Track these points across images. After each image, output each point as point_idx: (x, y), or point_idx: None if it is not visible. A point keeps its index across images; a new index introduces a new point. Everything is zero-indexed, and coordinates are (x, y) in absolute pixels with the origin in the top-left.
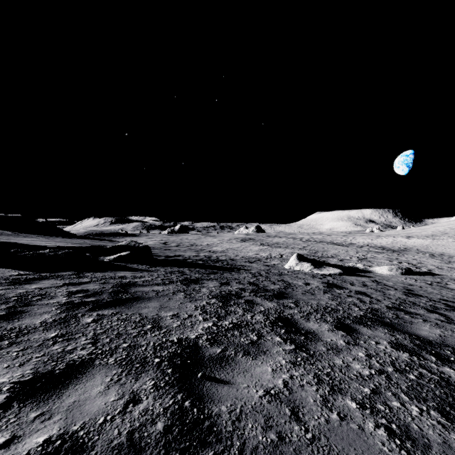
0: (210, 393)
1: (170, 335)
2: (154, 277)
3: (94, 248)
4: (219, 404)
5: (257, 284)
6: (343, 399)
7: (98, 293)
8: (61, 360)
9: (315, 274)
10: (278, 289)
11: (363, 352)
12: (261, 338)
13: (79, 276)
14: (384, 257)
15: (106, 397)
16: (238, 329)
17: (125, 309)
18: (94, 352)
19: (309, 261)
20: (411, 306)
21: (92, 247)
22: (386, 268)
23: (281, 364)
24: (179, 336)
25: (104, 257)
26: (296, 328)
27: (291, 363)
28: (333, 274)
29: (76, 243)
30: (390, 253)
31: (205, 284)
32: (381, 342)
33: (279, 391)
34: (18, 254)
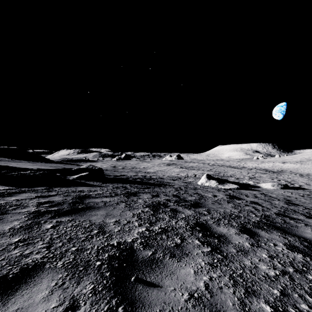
0: (141, 297)
1: (111, 239)
2: (104, 191)
3: (63, 170)
4: (149, 310)
5: (178, 196)
6: (258, 302)
7: (60, 203)
8: (17, 264)
9: (219, 188)
10: (194, 200)
11: (266, 253)
12: (184, 241)
13: (49, 190)
14: (268, 176)
15: (47, 304)
16: (165, 233)
17: (79, 217)
18: (46, 255)
19: (215, 179)
20: (293, 213)
21: (62, 169)
22: (270, 184)
23: (201, 266)
24: (118, 240)
25: (70, 176)
26: (210, 232)
27: (209, 265)
28: (232, 188)
29: (52, 166)
30: (271, 173)
31: (141, 196)
32: (278, 244)
33: (202, 294)
34: (6, 174)
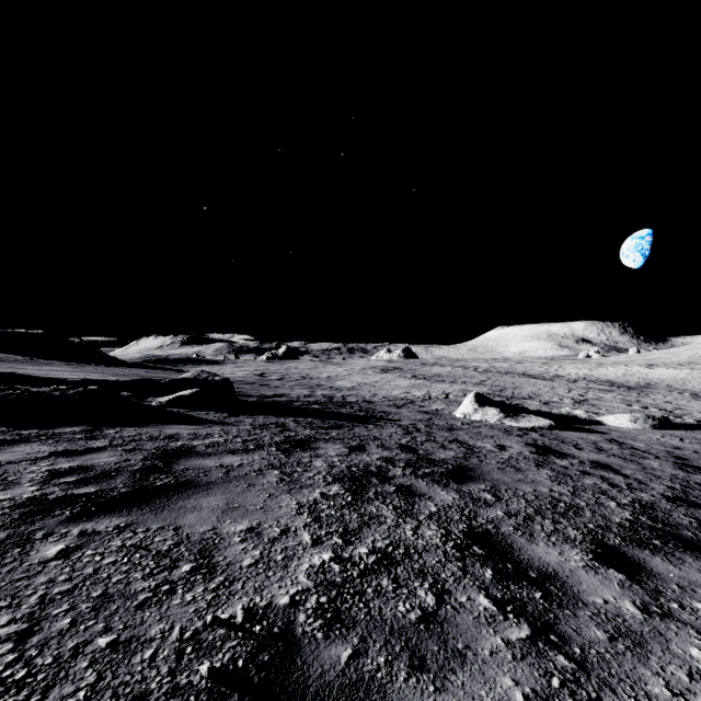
0: None
1: (229, 599)
2: (230, 436)
3: (141, 383)
4: None
5: (413, 448)
6: None
7: (109, 473)
8: None
9: (508, 427)
10: (453, 460)
11: (698, 644)
12: (445, 598)
13: (91, 435)
14: (617, 397)
15: None
16: (389, 570)
17: (149, 515)
18: (3, 676)
19: (496, 405)
20: None
21: (138, 382)
22: (626, 417)
23: None
24: (251, 600)
25: (154, 397)
26: (514, 564)
27: None
28: (539, 427)
29: (120, 374)
30: (625, 391)
31: (320, 449)
32: None
33: None
34: None
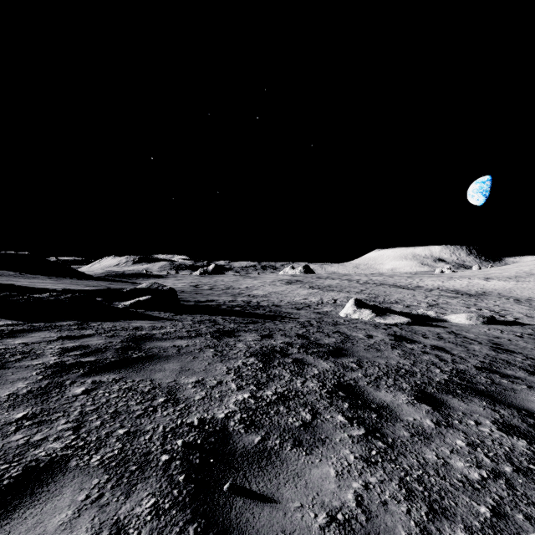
0: (241, 522)
1: (189, 414)
2: (178, 328)
3: (108, 291)
4: None
5: (307, 336)
6: (453, 530)
7: (101, 350)
8: (18, 461)
9: (377, 323)
10: (334, 344)
11: (462, 438)
12: (317, 416)
13: (82, 326)
14: (460, 302)
15: None
16: (284, 403)
17: (132, 373)
18: (72, 444)
19: (369, 307)
20: (505, 366)
21: (106, 291)
22: (464, 316)
23: (348, 462)
24: (202, 415)
25: (119, 302)
26: (363, 401)
27: (362, 460)
28: (400, 323)
29: (90, 285)
30: (466, 298)
31: (241, 336)
32: (482, 421)
33: (351, 515)
34: (8, 299)
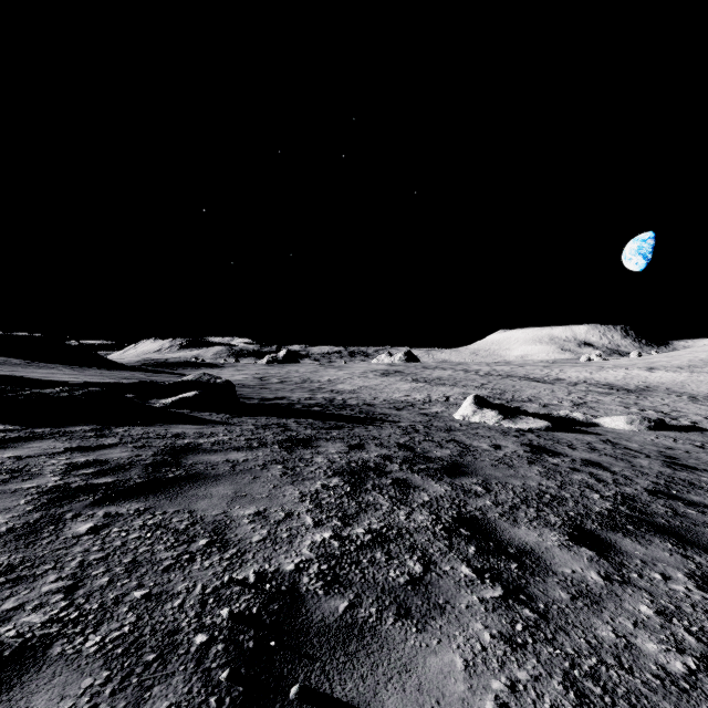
0: None
1: (242, 565)
2: (234, 435)
3: (143, 385)
4: None
5: (411, 447)
6: None
7: (124, 466)
8: None
9: (505, 428)
10: (449, 457)
11: (648, 602)
12: (431, 567)
13: (101, 433)
14: (615, 400)
15: None
16: (383, 546)
17: (164, 501)
18: (60, 616)
19: (494, 407)
20: (689, 490)
21: (141, 384)
22: (622, 419)
23: (482, 644)
24: (261, 567)
25: (157, 399)
26: (496, 543)
27: (503, 641)
28: (536, 428)
29: (120, 378)
30: (624, 394)
31: (321, 447)
32: (672, 574)
33: None
34: (4, 396)
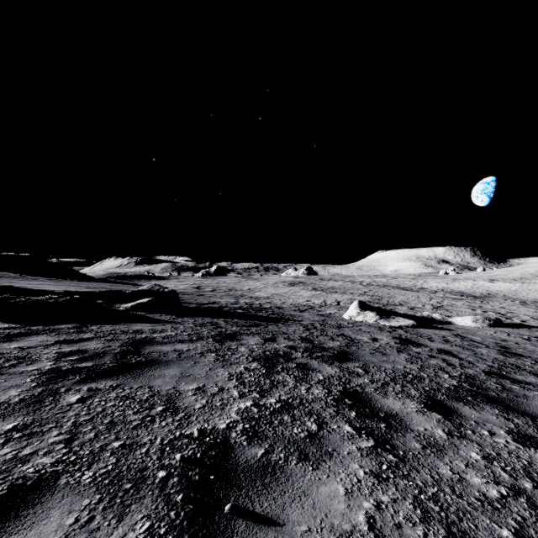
0: None
1: (188, 425)
2: (179, 331)
3: (109, 293)
4: None
5: (310, 339)
6: None
7: (99, 354)
8: (3, 478)
9: (382, 326)
10: (338, 347)
11: (477, 451)
12: (324, 426)
13: (81, 330)
14: (465, 304)
15: None
16: (289, 411)
17: (131, 380)
18: (63, 459)
19: (374, 309)
20: (515, 371)
21: (107, 293)
22: (469, 318)
23: (358, 478)
24: (202, 426)
25: (120, 304)
26: (370, 409)
27: (373, 476)
28: (405, 326)
29: (91, 287)
30: (471, 300)
31: (244, 340)
32: (496, 431)
33: None
34: (7, 302)
